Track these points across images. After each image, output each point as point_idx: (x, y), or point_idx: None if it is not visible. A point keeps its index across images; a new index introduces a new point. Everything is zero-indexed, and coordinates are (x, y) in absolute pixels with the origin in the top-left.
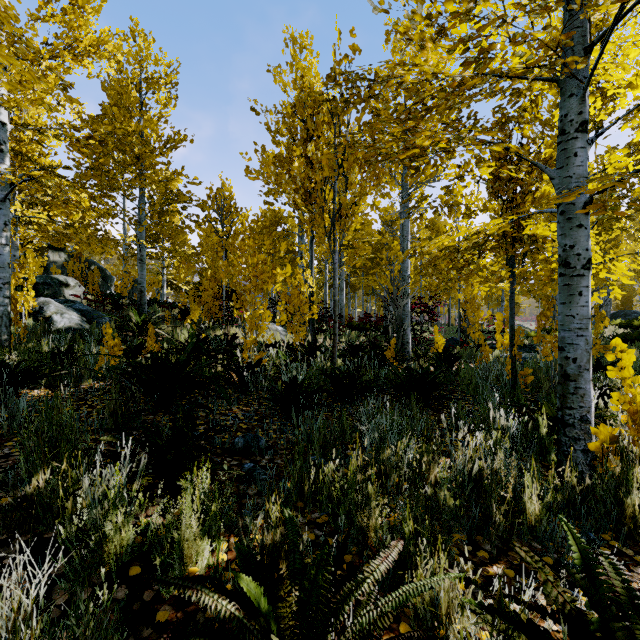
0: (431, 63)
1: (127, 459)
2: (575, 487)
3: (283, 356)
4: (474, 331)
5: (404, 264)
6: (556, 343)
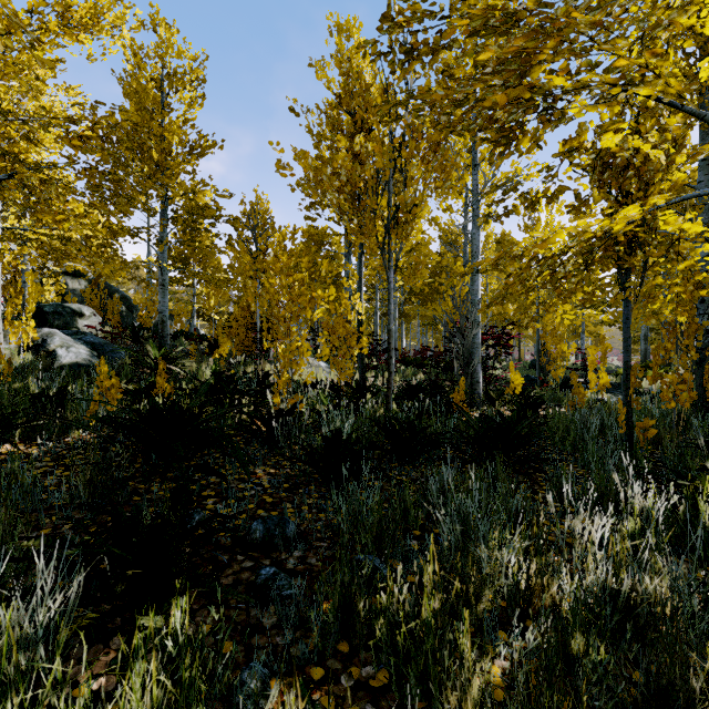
0: None
1: (47, 592)
2: None
3: (325, 399)
4: (555, 368)
5: (473, 286)
6: (681, 385)
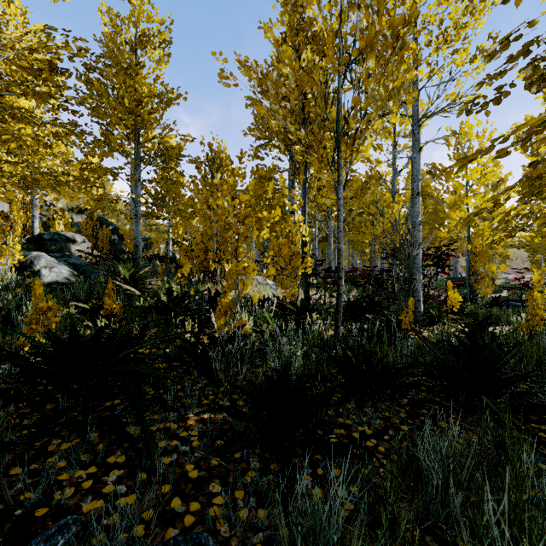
0: None
1: None
2: None
3: (271, 320)
4: (483, 286)
5: (414, 208)
6: None
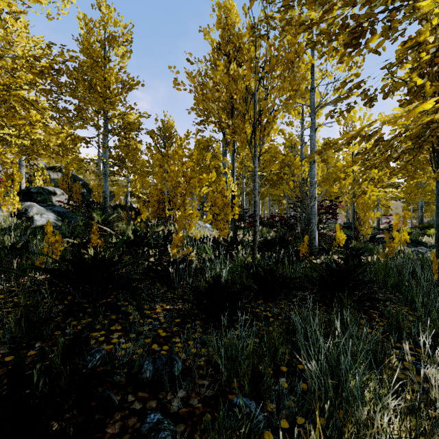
0: None
1: None
2: None
3: (209, 250)
4: (365, 228)
5: (311, 172)
6: None
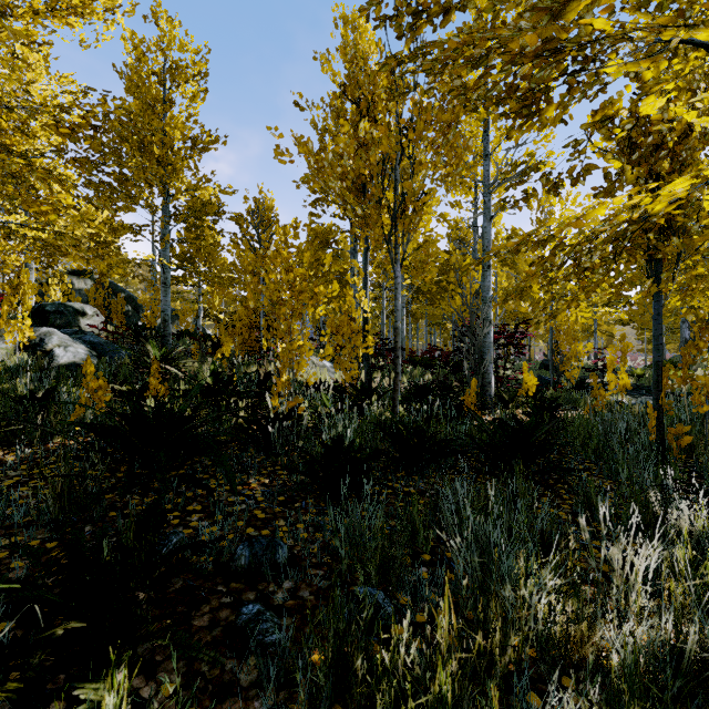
0: None
1: None
2: None
3: (327, 402)
4: (569, 368)
5: (485, 282)
6: None
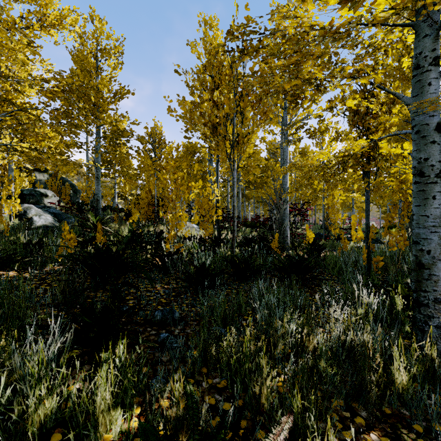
0: (310, 13)
1: (55, 336)
2: (434, 359)
3: (196, 246)
4: (334, 228)
5: (284, 179)
6: (399, 237)
